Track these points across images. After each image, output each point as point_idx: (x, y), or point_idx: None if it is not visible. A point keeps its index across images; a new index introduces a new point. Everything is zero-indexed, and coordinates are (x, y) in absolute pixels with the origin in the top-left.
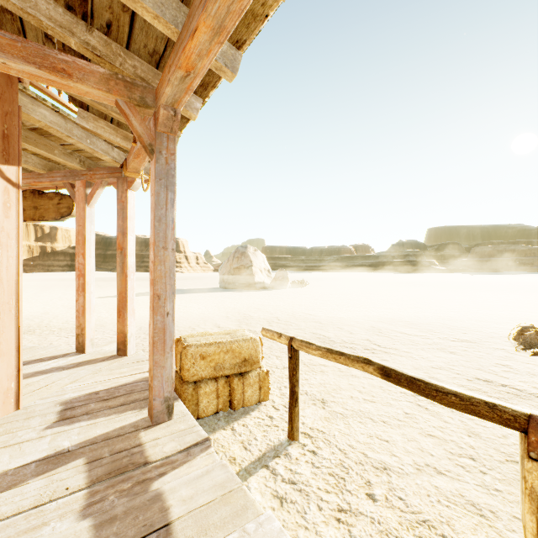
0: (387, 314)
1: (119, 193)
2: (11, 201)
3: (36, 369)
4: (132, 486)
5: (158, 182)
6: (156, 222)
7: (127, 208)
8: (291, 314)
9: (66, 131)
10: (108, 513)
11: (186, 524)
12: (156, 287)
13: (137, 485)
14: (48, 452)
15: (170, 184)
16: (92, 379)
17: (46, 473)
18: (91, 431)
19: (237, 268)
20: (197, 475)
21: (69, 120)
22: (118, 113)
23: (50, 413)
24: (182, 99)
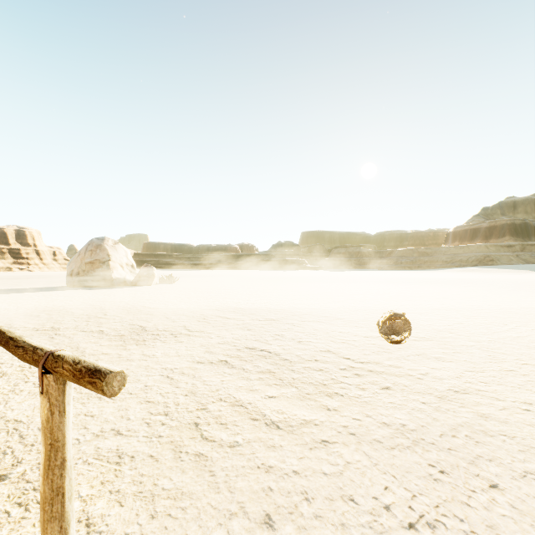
0: (229, 303)
1: None
2: None
3: None
4: None
5: None
6: None
7: None
8: (127, 309)
9: None
10: None
11: None
12: None
13: None
14: None
15: None
16: None
17: None
18: None
19: (90, 263)
20: None
21: None
22: None
23: None
24: None
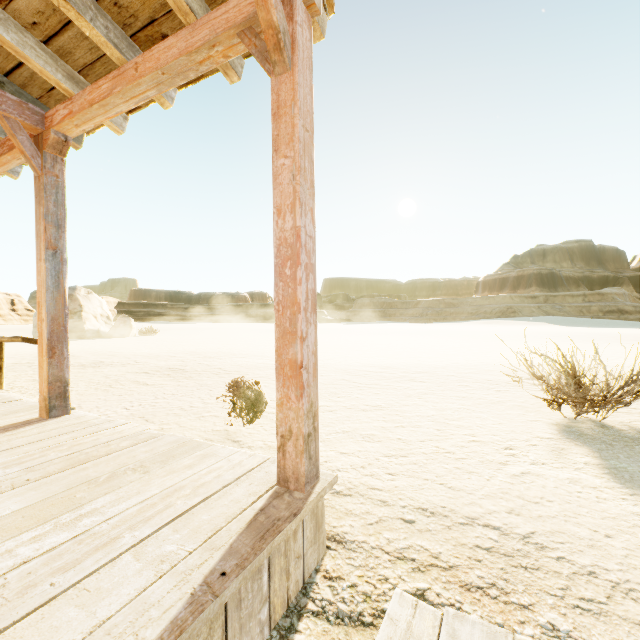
0: (190, 349)
1: None
2: None
3: None
4: None
5: None
6: None
7: None
8: (94, 353)
9: None
10: None
11: None
12: None
13: None
14: None
15: None
16: None
17: None
18: None
19: None
20: None
21: None
22: None
23: None
24: None
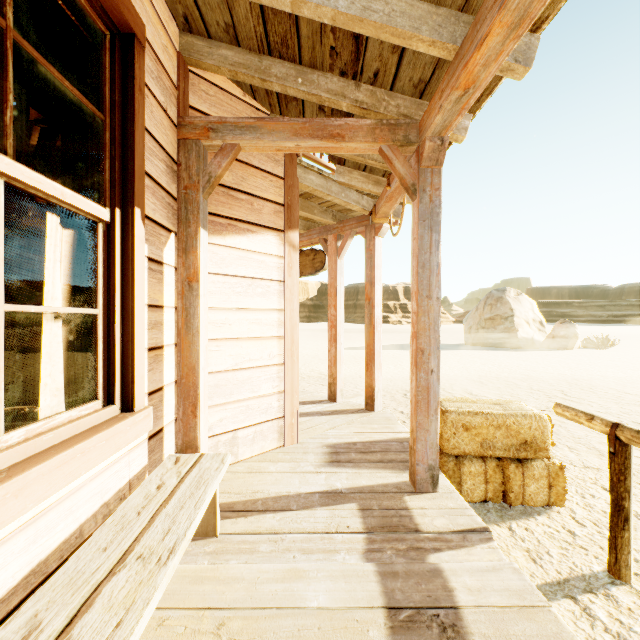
0: None
1: (367, 242)
2: (292, 262)
3: (301, 410)
4: (407, 549)
5: (421, 224)
6: (419, 268)
7: (374, 257)
8: (587, 389)
9: (327, 190)
10: (388, 565)
11: (477, 618)
12: (419, 341)
13: (412, 550)
14: (326, 488)
15: (434, 224)
16: (348, 429)
17: (328, 506)
18: (356, 480)
19: (490, 319)
20: (481, 567)
21: (329, 179)
22: (374, 159)
23: (319, 452)
24: (452, 123)
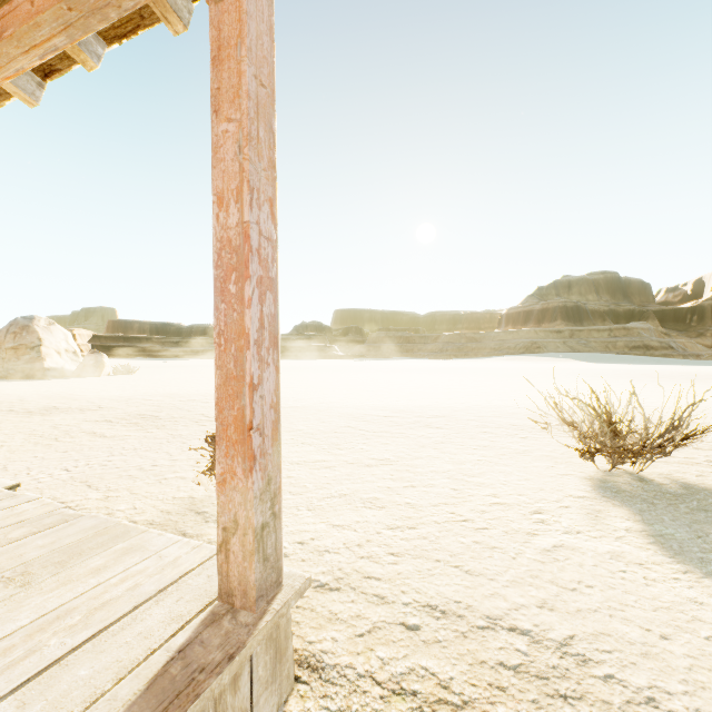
0: (172, 390)
1: None
2: None
3: None
4: None
5: None
6: None
7: None
8: (49, 396)
9: None
10: None
11: None
12: None
13: None
14: None
15: None
16: None
17: None
18: None
19: (13, 349)
20: None
21: None
22: None
23: None
24: None
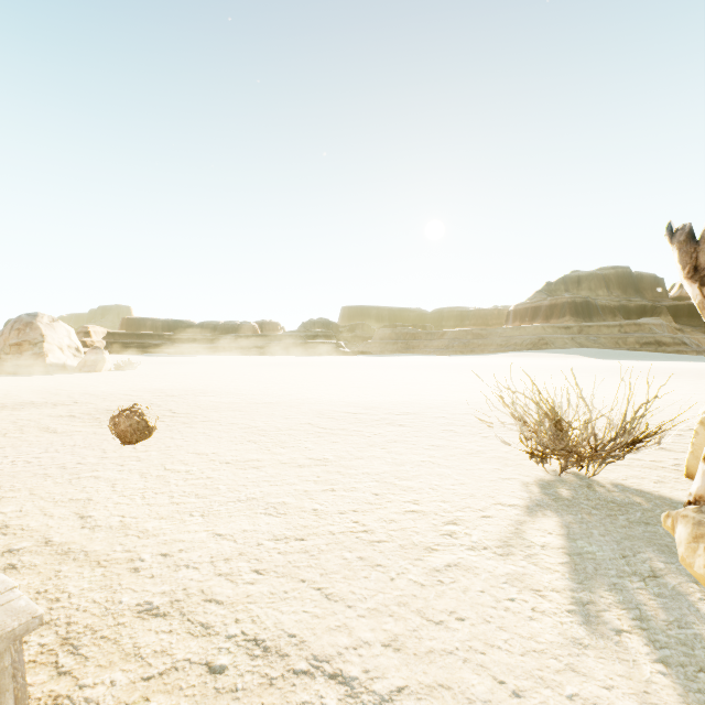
0: (159, 386)
1: None
2: None
3: None
4: None
5: None
6: None
7: None
8: (36, 391)
9: None
10: None
11: None
12: None
13: None
14: None
15: None
16: None
17: None
18: None
19: (17, 345)
20: None
21: None
22: None
23: None
24: None
